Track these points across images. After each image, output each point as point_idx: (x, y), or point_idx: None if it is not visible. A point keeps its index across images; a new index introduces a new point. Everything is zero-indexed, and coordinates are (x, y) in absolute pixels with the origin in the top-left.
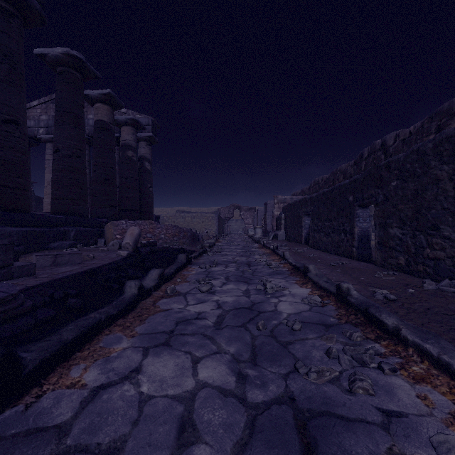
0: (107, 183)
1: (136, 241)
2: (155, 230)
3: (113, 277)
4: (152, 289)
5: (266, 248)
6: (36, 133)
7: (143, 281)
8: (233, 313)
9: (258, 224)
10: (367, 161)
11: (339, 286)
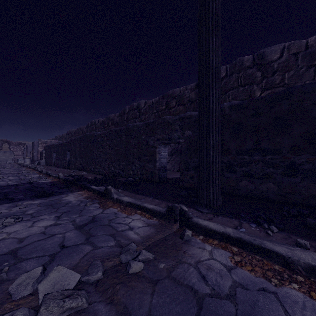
0: None
1: None
2: None
3: None
4: None
5: (31, 168)
6: None
7: None
8: (14, 179)
9: (27, 155)
10: (90, 127)
11: (46, 171)
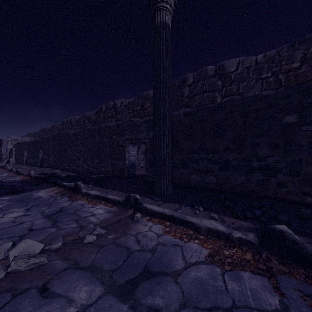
0: None
1: None
2: None
3: None
4: None
5: None
6: None
7: None
8: None
9: None
10: (65, 125)
11: (16, 170)
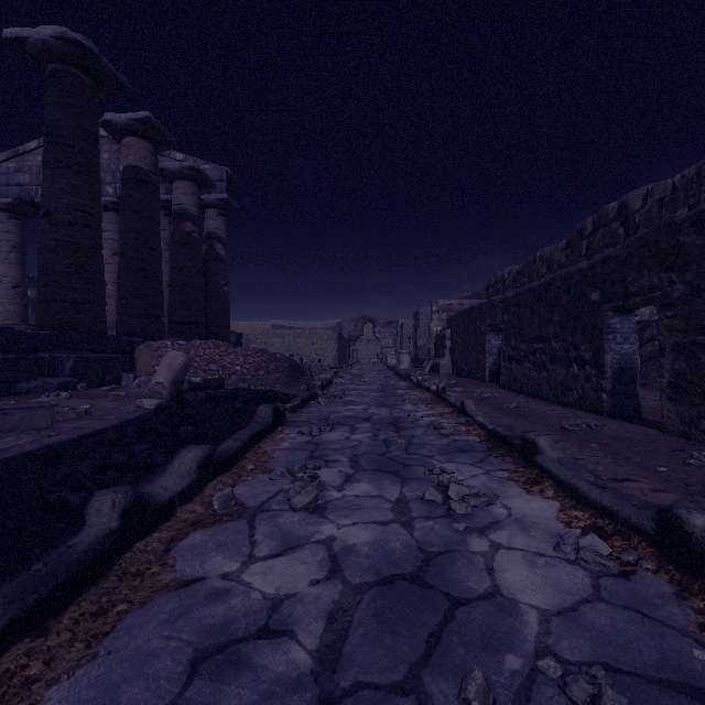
0: (145, 276)
1: (178, 379)
2: (224, 358)
3: (82, 472)
4: (177, 500)
5: (423, 389)
6: (34, 195)
7: (156, 481)
8: (374, 608)
9: (403, 347)
10: (591, 239)
11: (675, 521)
